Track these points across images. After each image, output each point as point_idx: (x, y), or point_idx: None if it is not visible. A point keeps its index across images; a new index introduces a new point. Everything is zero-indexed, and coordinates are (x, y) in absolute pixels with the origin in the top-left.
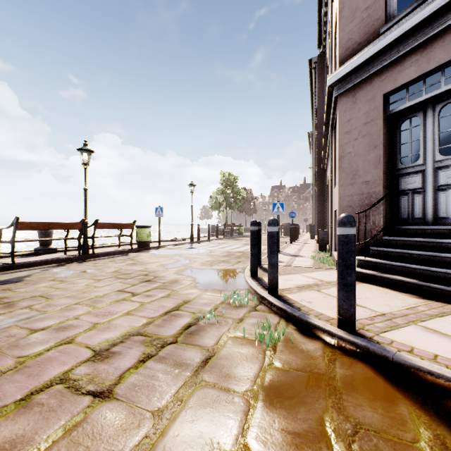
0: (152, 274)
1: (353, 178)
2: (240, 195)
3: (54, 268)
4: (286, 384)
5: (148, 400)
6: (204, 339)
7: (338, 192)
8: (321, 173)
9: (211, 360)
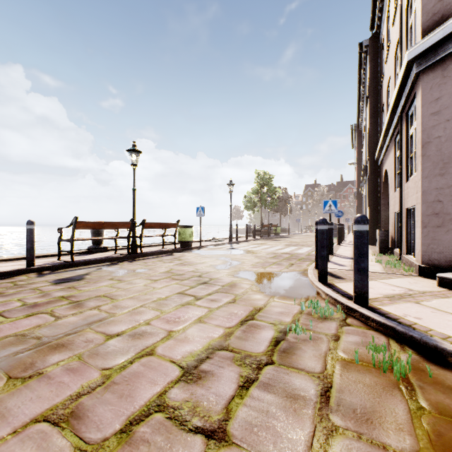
0: (206, 275)
1: (444, 167)
2: (276, 194)
3: (108, 266)
4: None
5: None
6: (304, 361)
7: (421, 184)
8: (374, 167)
9: (332, 394)
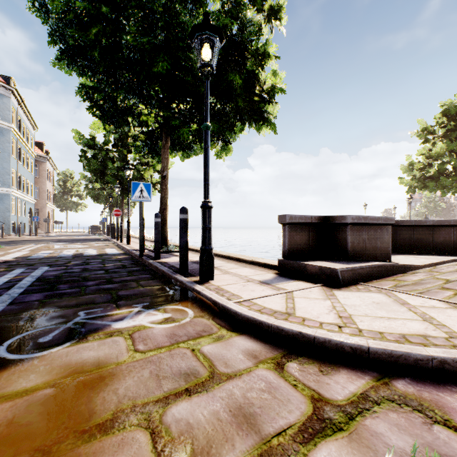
0: None
1: None
2: (440, 207)
3: None
4: None
5: None
6: None
7: None
8: None
9: None
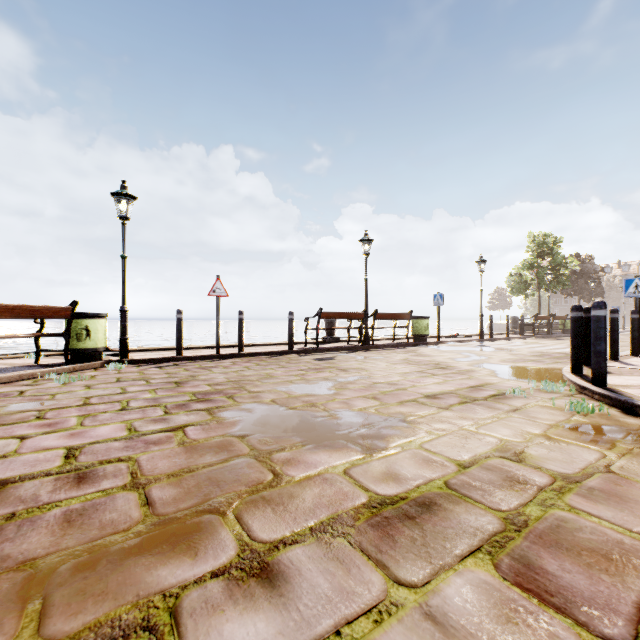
0: (443, 364)
1: None
2: (566, 268)
3: (347, 353)
4: (589, 427)
5: (474, 414)
6: (511, 402)
7: None
8: None
9: (519, 410)
